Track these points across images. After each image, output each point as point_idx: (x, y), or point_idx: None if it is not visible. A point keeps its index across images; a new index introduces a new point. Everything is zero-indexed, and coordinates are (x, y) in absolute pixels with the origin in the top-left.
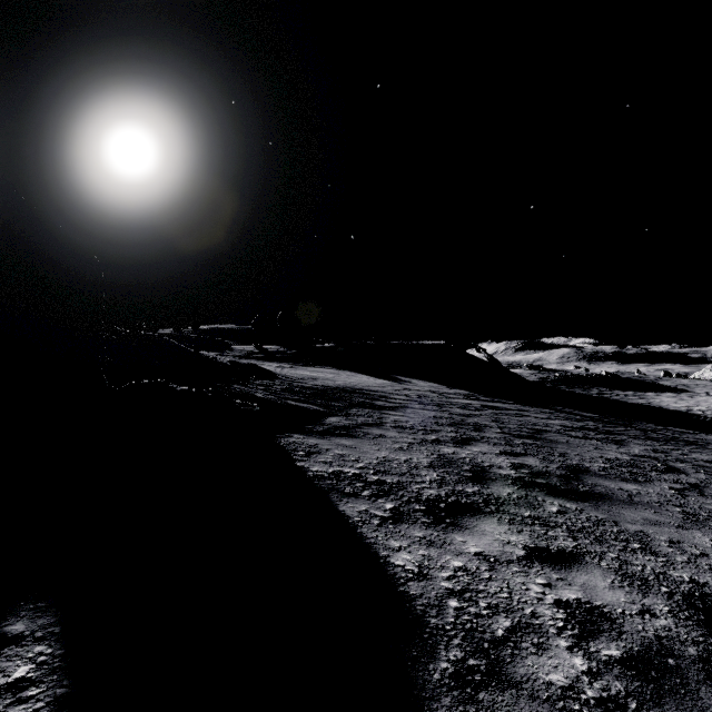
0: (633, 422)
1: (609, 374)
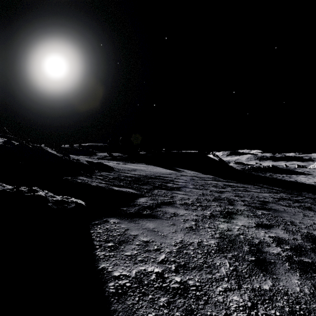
0: (301, 192)
1: (273, 166)
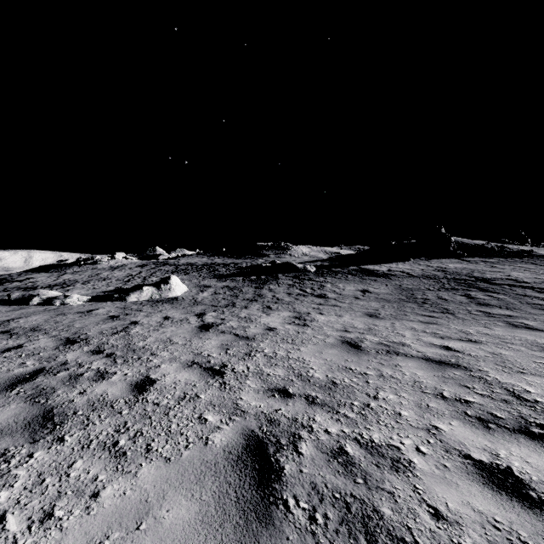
0: None
1: None
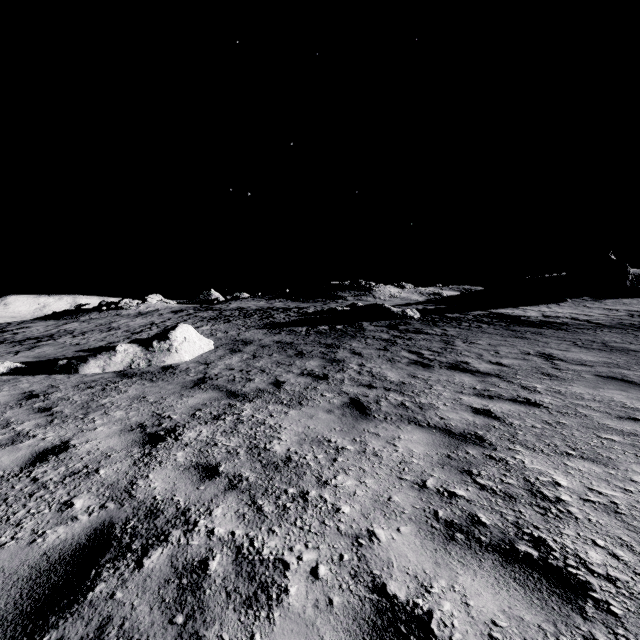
0: None
1: None
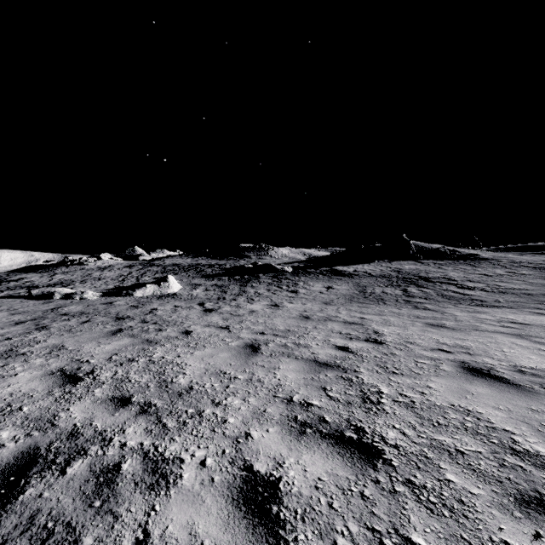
0: None
1: None
